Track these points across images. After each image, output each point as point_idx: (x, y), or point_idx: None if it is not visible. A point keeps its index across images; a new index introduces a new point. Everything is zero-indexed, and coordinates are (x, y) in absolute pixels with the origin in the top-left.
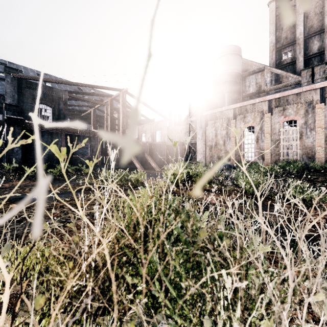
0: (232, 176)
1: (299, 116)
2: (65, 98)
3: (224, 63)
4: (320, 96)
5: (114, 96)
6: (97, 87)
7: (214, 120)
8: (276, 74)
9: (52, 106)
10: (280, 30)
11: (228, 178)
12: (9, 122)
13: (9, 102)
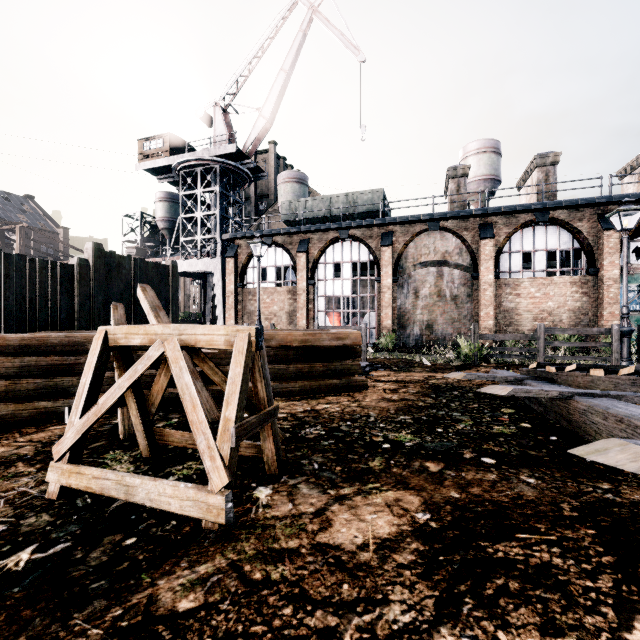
0: None
1: None
2: None
3: (162, 209)
4: None
5: (7, 227)
6: None
7: None
8: None
9: None
10: None
11: None
12: None
13: None
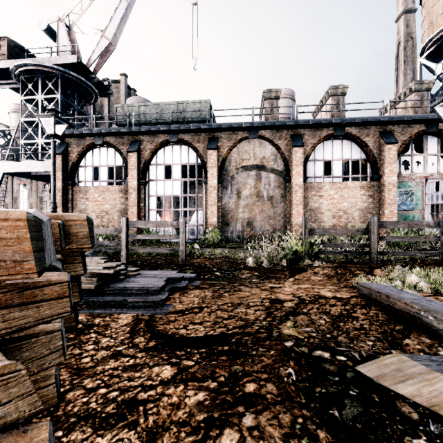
0: None
1: None
2: None
3: (15, 119)
4: None
5: None
6: None
7: None
8: None
9: None
10: None
11: None
12: None
13: None
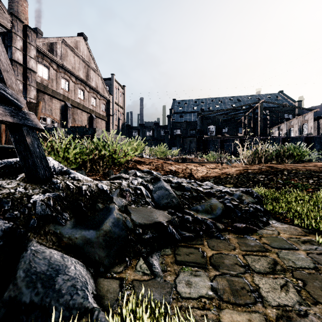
0: (316, 158)
1: None
2: (221, 119)
3: None
4: None
5: (255, 106)
6: (240, 107)
7: None
8: None
9: (215, 125)
10: None
11: (313, 159)
12: (199, 138)
13: (198, 128)
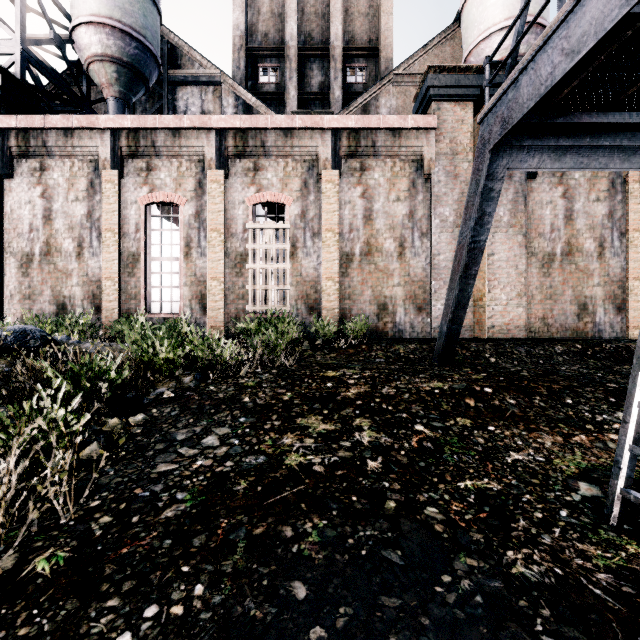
0: None
1: (290, 195)
2: None
3: None
4: (331, 150)
5: None
6: None
7: (42, 158)
8: (246, 105)
9: None
10: (256, 12)
11: None
12: None
13: None
